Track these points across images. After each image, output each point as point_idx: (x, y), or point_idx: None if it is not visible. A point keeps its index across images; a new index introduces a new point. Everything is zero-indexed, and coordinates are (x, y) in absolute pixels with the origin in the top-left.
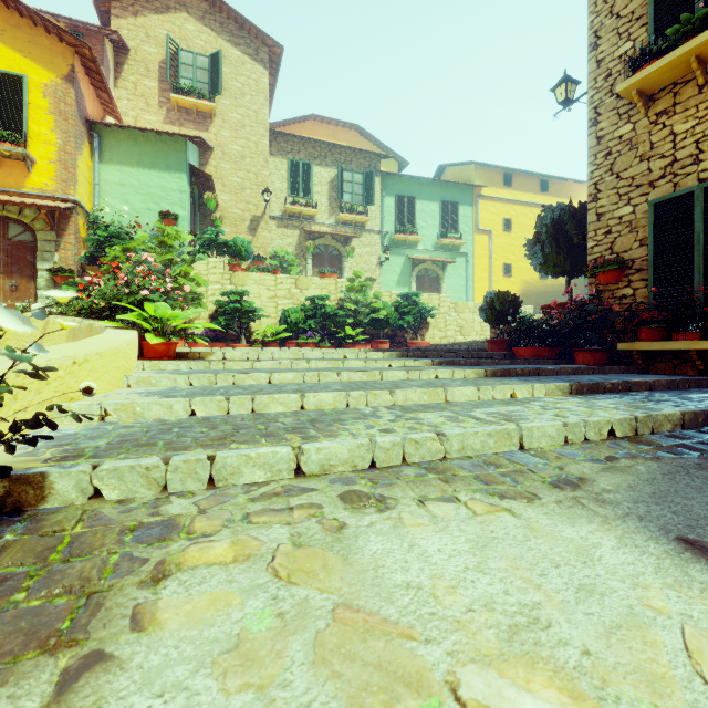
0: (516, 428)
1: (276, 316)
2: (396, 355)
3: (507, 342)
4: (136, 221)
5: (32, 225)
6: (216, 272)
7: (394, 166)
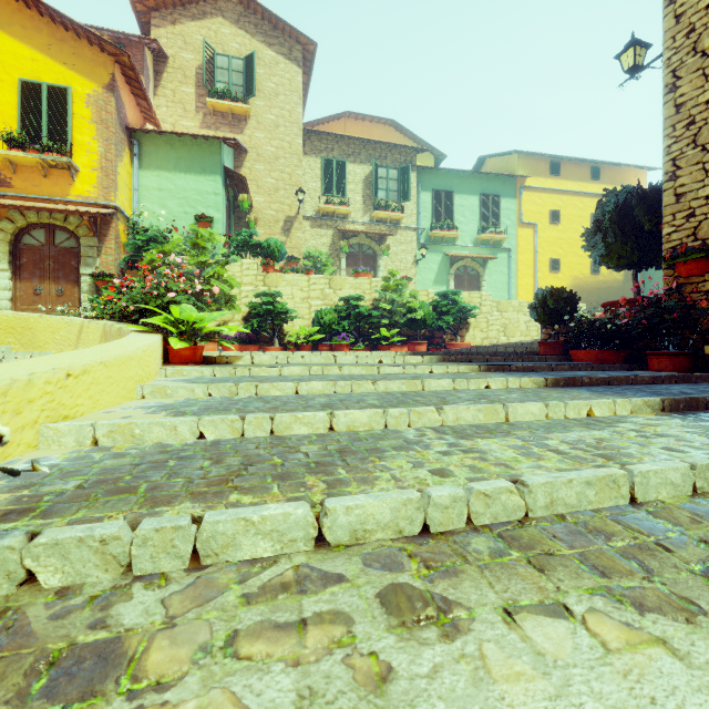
0: (625, 473)
1: (309, 318)
2: (437, 359)
3: (562, 344)
4: (173, 225)
5: (76, 231)
6: (249, 274)
7: (430, 160)
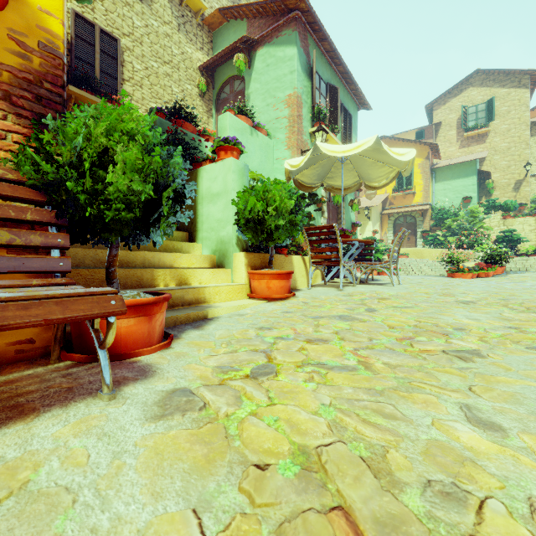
0: None
1: (535, 240)
2: None
3: None
4: (452, 205)
5: (414, 216)
6: (494, 221)
7: None
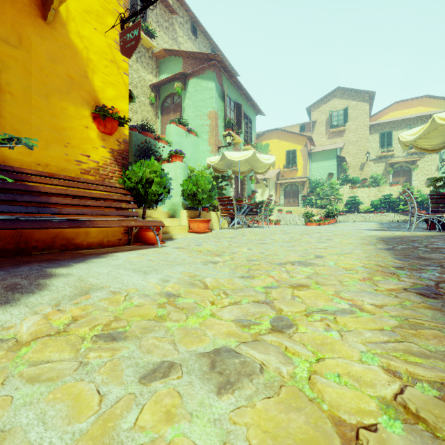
0: (380, 219)
1: (368, 203)
2: (399, 214)
3: None
4: (321, 178)
5: (297, 185)
6: (346, 190)
7: None
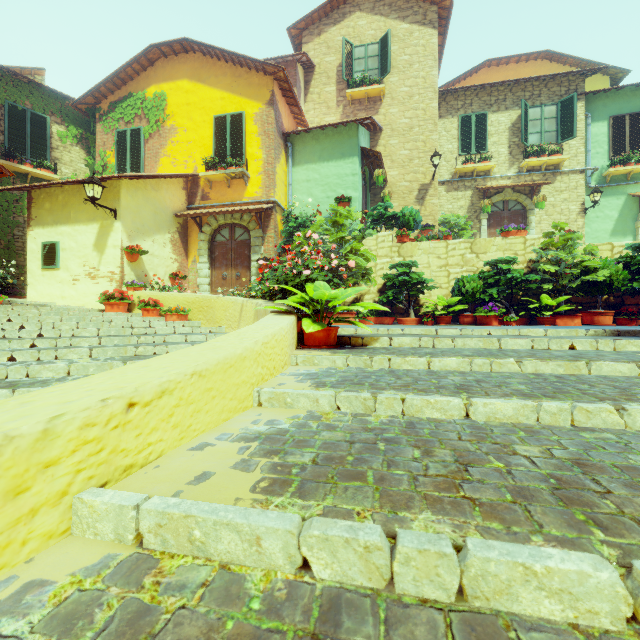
0: None
1: (447, 287)
2: None
3: None
4: (317, 210)
5: (248, 226)
6: (384, 246)
7: (603, 83)
